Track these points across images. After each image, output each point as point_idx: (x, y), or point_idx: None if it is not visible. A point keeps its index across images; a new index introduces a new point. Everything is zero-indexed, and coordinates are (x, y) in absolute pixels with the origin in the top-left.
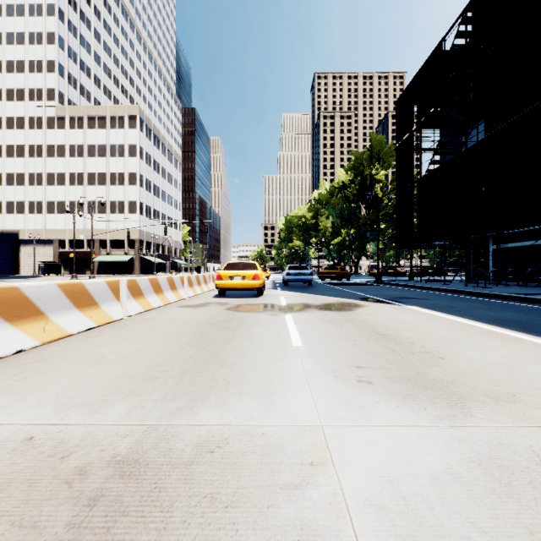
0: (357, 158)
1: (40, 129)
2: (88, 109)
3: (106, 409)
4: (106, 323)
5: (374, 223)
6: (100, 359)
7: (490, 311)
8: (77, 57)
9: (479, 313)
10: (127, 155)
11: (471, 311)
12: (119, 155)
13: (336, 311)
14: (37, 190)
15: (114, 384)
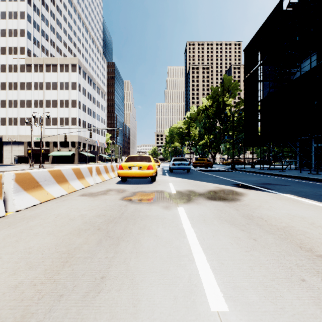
0: (215, 91)
1: (16, 72)
2: (46, 60)
3: None
4: None
5: (225, 131)
6: None
7: None
8: (39, 28)
9: None
10: (70, 88)
11: None
12: (65, 88)
13: (224, 202)
14: (14, 111)
15: None
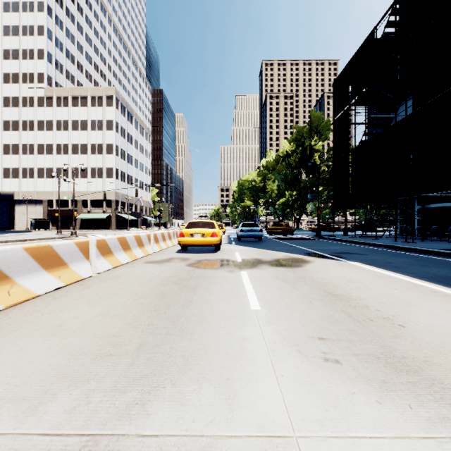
0: (299, 131)
1: (32, 107)
2: (72, 90)
3: (45, 406)
4: (75, 281)
5: (313, 186)
6: (58, 327)
7: (426, 267)
8: (63, 47)
9: (417, 269)
10: (105, 128)
11: (409, 267)
12: (98, 128)
13: (286, 267)
14: (29, 158)
15: (64, 364)
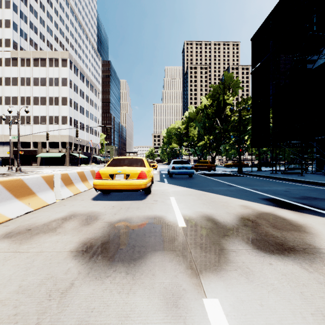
0: (215, 89)
1: (0, 66)
2: (33, 53)
3: None
4: None
5: (226, 132)
6: None
7: None
8: (27, 19)
9: None
10: (60, 85)
11: None
12: (55, 84)
13: (300, 262)
14: None
15: None
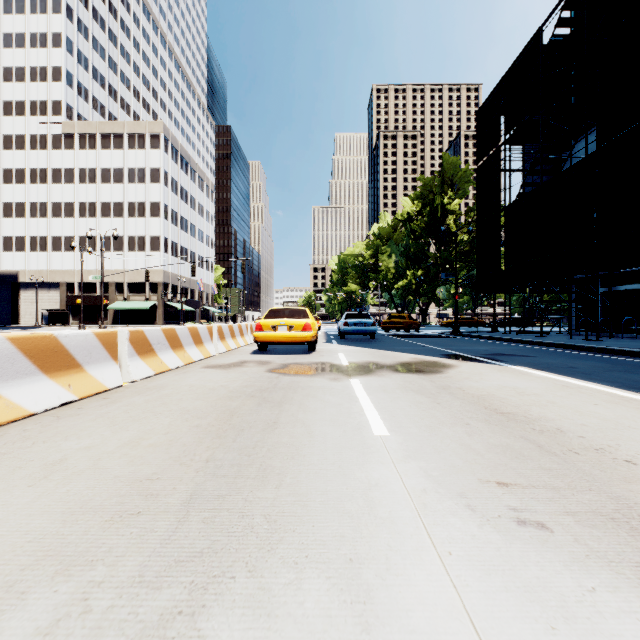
0: (426, 184)
1: (44, 150)
2: (101, 125)
3: (0, 619)
4: (95, 393)
5: (447, 263)
6: (55, 465)
7: (631, 374)
8: (88, 64)
9: (618, 376)
10: (148, 180)
11: (604, 374)
12: (139, 180)
13: (418, 374)
14: (40, 223)
15: (54, 530)
